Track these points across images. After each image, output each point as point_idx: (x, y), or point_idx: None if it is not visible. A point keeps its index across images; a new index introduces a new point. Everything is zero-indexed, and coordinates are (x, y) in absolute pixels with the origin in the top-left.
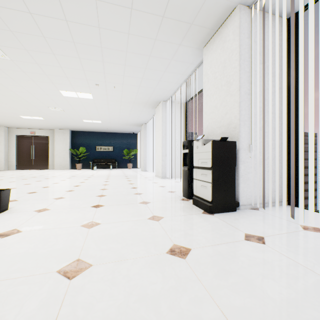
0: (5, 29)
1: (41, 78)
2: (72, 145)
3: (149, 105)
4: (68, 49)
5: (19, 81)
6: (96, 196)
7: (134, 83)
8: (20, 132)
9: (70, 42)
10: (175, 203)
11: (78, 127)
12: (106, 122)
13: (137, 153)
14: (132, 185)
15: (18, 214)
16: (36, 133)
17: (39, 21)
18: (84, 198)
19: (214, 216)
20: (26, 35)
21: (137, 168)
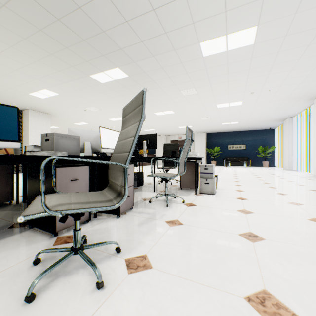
0: (205, 78)
1: (208, 100)
2: (207, 145)
3: (306, 98)
4: (241, 75)
5: (193, 105)
6: (268, 187)
7: (295, 82)
8: (172, 138)
9: (246, 70)
10: None
11: (214, 129)
12: (242, 122)
13: (274, 150)
14: (293, 182)
15: (228, 190)
16: (182, 138)
17: (230, 66)
18: (258, 187)
19: None
20: (216, 77)
21: (275, 167)
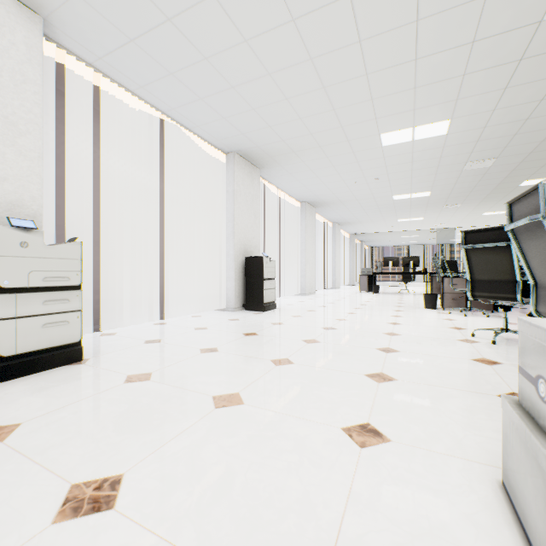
0: None
1: None
2: None
3: None
4: None
5: None
6: None
7: None
8: None
9: None
10: (2, 396)
11: None
12: None
13: None
14: None
15: None
16: None
17: None
18: None
19: (97, 357)
20: None
21: None
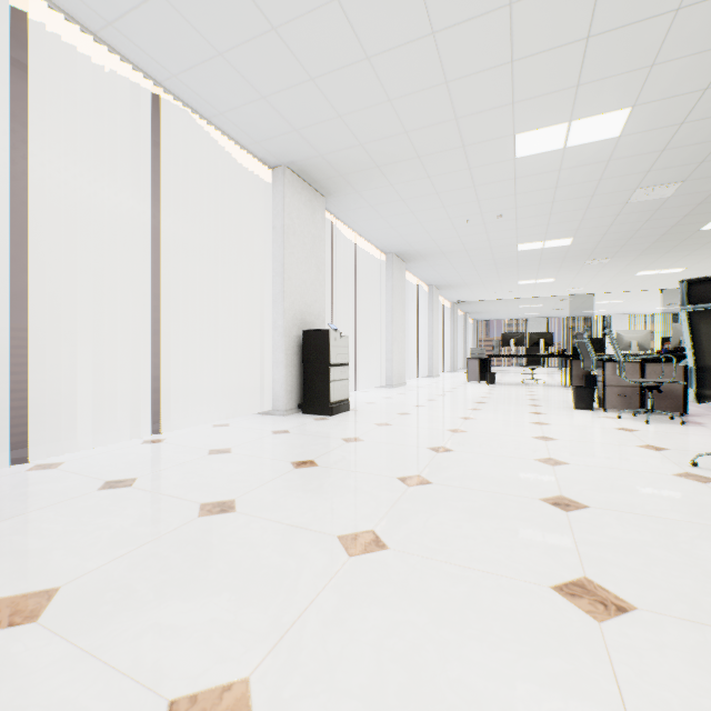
0: None
1: None
2: None
3: None
4: None
5: None
6: None
7: None
8: None
9: None
10: None
11: None
12: None
13: None
14: None
15: None
16: None
17: None
18: None
19: None
20: None
21: None
